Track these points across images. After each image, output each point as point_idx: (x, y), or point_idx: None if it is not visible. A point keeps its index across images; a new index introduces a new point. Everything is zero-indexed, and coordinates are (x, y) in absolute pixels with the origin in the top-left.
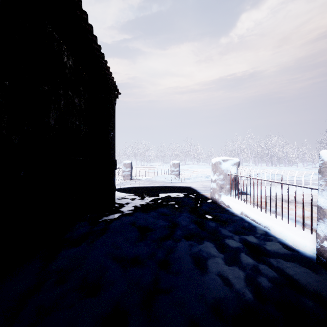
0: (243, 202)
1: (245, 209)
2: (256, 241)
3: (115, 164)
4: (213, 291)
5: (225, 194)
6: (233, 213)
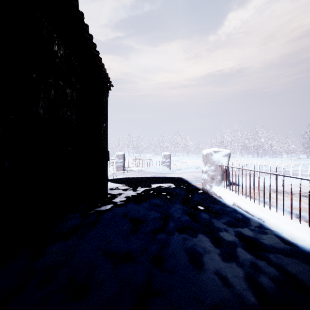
0: (235, 193)
1: (237, 200)
2: (251, 235)
3: (108, 155)
4: (212, 293)
5: (216, 185)
6: (225, 204)
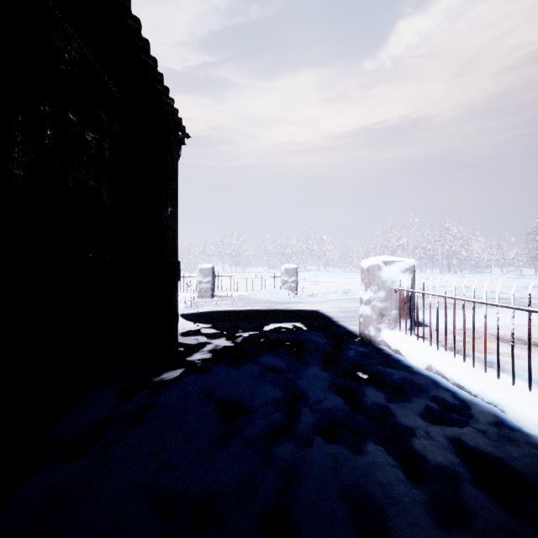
0: (430, 344)
1: (437, 360)
2: (486, 447)
3: (177, 269)
4: None
5: (388, 327)
6: (411, 367)
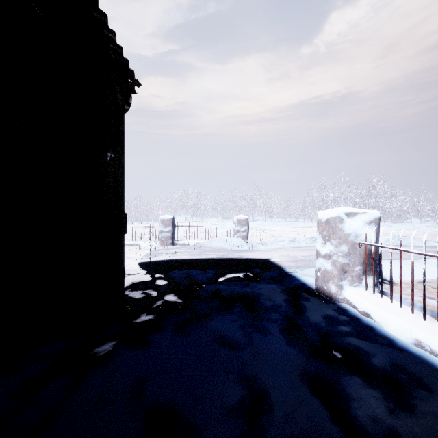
0: (412, 311)
1: (429, 336)
2: None
3: (121, 222)
4: None
5: (351, 284)
6: (392, 341)
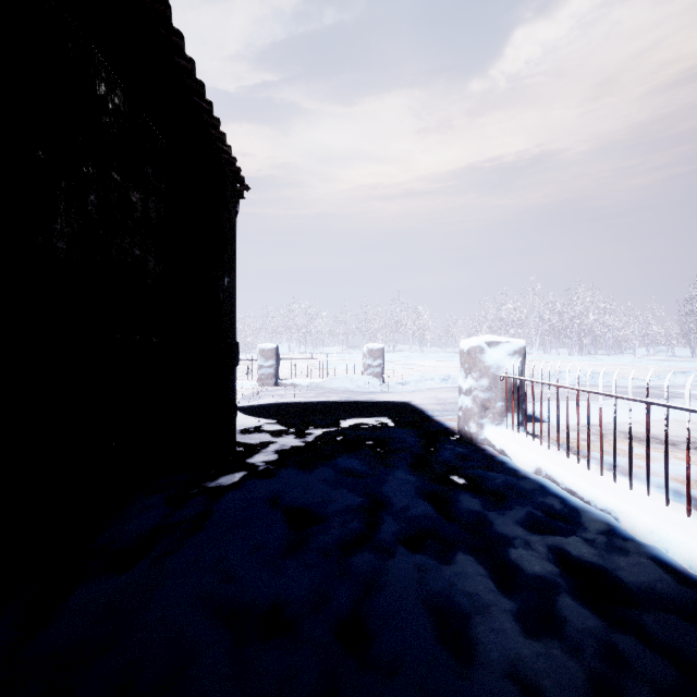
0: (541, 443)
1: (547, 461)
2: (591, 557)
3: (235, 352)
4: None
5: (492, 423)
6: (517, 470)
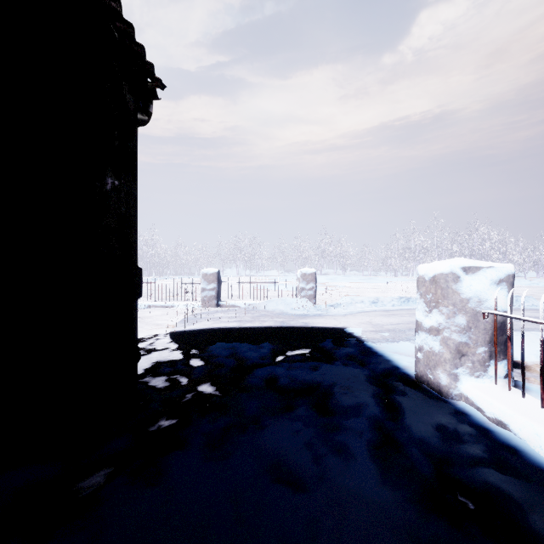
0: None
1: None
2: None
3: (131, 281)
4: None
5: (471, 373)
6: None
